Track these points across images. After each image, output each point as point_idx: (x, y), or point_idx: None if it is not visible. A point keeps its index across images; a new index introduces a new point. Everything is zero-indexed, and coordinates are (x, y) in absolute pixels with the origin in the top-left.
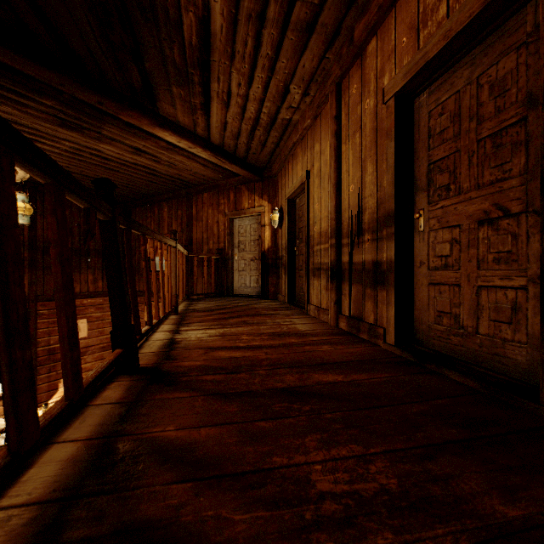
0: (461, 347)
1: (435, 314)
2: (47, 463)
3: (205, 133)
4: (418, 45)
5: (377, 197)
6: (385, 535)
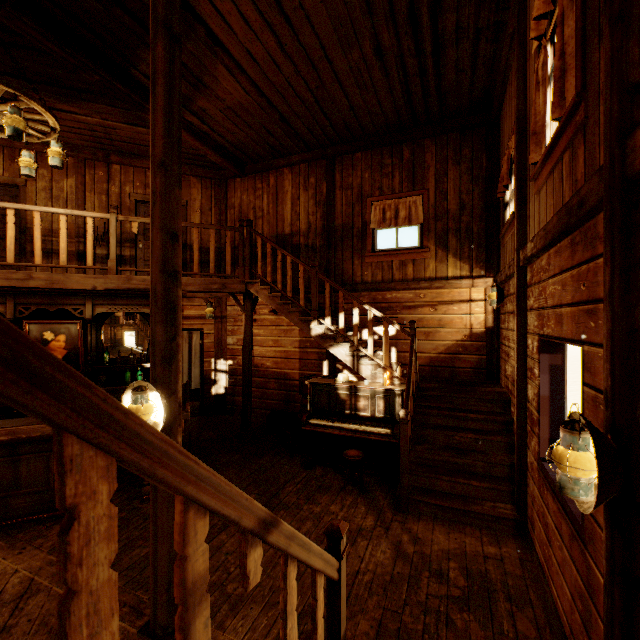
0: None
1: (148, 274)
2: None
3: None
4: (146, 191)
5: (122, 230)
6: None
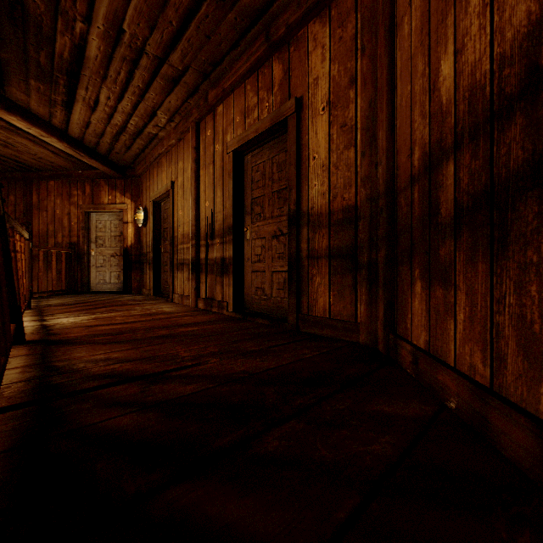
0: (266, 306)
1: (255, 289)
2: (6, 375)
3: (62, 125)
4: (245, 126)
5: (224, 214)
6: (209, 358)
